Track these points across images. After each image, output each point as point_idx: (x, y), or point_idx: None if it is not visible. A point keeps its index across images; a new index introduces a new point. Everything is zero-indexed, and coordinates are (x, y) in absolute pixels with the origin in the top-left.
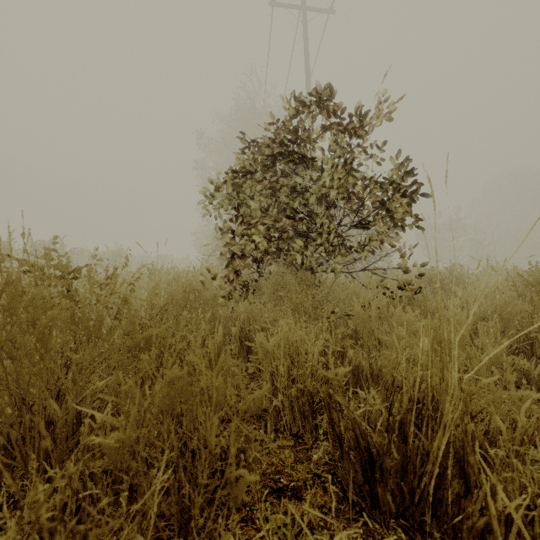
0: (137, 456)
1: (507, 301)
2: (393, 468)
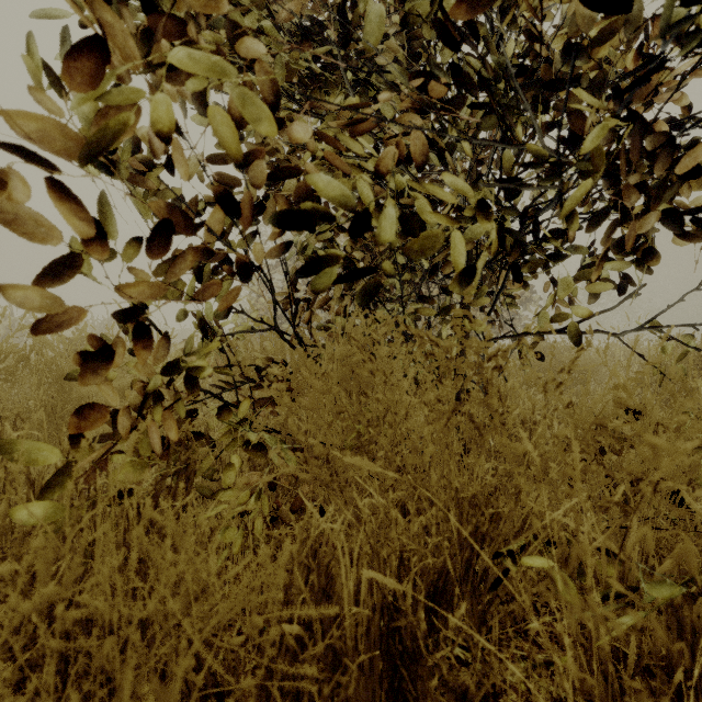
0: None
1: None
2: None
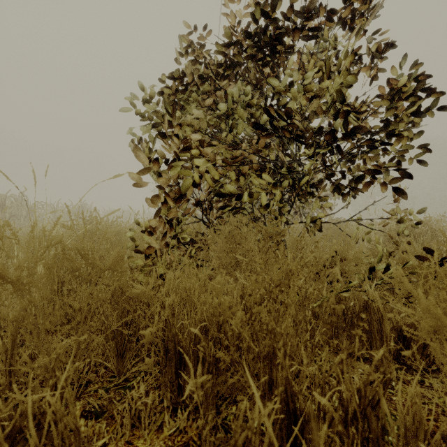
0: None
1: None
2: None
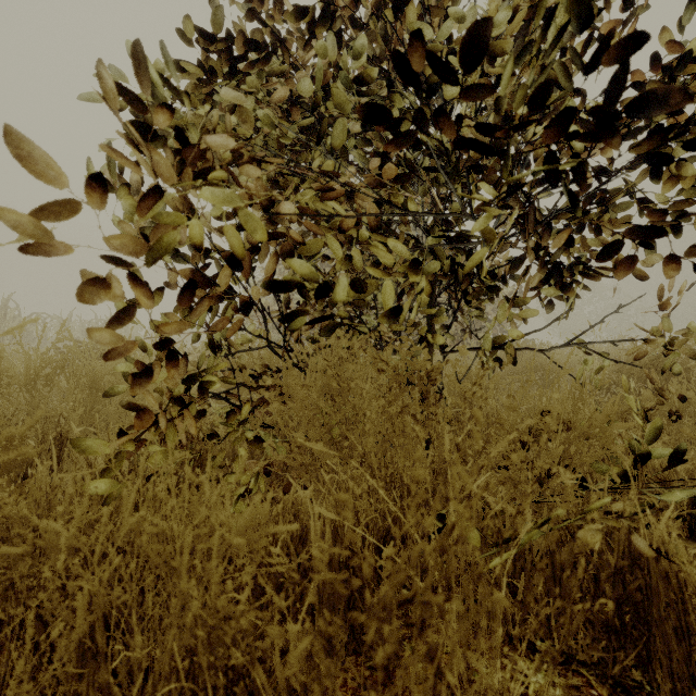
0: None
1: None
2: None
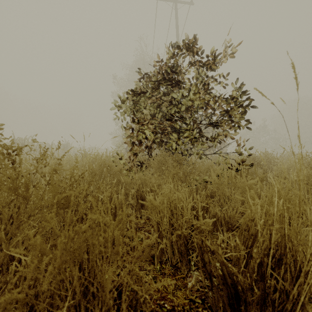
0: (37, 309)
1: (310, 172)
2: (254, 301)
